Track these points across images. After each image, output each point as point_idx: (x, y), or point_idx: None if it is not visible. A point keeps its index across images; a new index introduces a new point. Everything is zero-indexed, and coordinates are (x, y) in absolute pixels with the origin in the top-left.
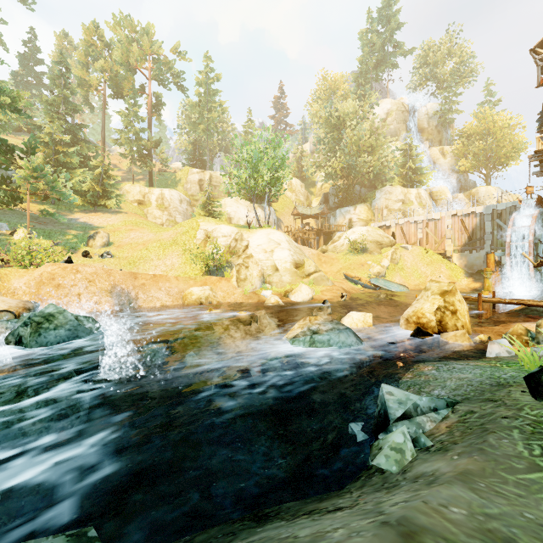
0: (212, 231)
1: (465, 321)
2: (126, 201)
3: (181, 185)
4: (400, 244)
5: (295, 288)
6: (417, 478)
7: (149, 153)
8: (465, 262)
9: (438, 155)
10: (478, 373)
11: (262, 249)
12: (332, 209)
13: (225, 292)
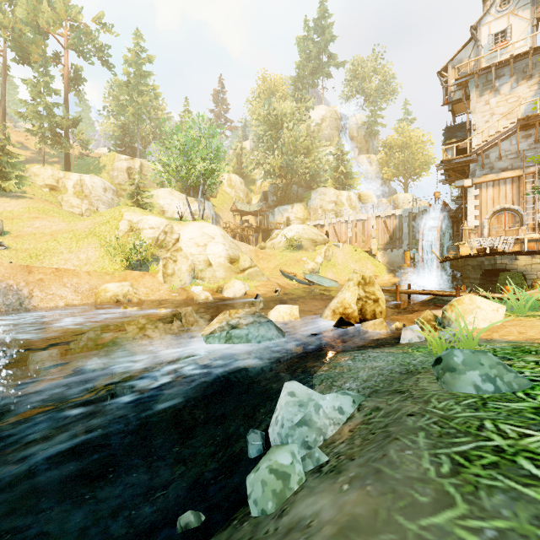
0: (138, 222)
1: (383, 310)
2: (34, 185)
3: (107, 172)
4: (332, 242)
5: (228, 284)
6: (287, 536)
7: (66, 132)
8: (387, 259)
9: (365, 163)
10: (391, 361)
11: (194, 243)
12: (271, 207)
13: (149, 288)
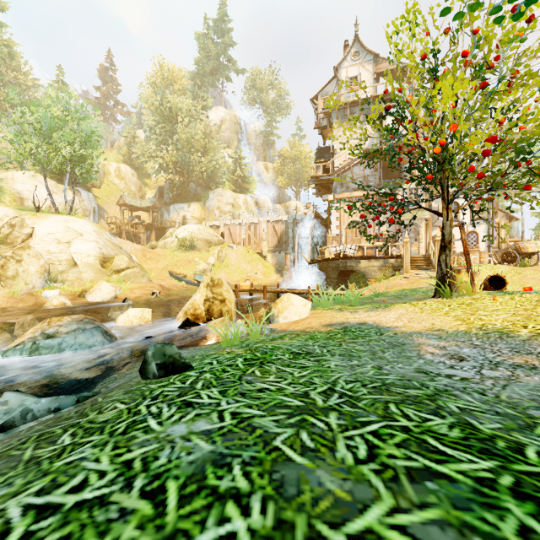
0: None
1: (230, 309)
2: None
3: None
4: (227, 244)
5: (94, 287)
6: None
7: None
8: (276, 261)
9: (263, 169)
10: None
11: (55, 240)
12: (167, 204)
13: None
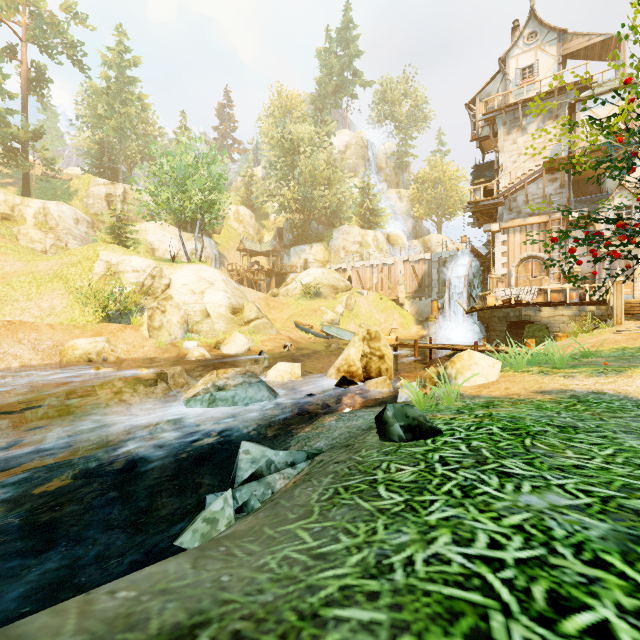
0: (118, 263)
1: (389, 367)
2: None
3: (79, 199)
4: (356, 289)
5: (228, 338)
6: None
7: (24, 147)
8: (416, 309)
9: (395, 198)
10: (369, 419)
11: (189, 290)
12: (286, 246)
13: (130, 344)
